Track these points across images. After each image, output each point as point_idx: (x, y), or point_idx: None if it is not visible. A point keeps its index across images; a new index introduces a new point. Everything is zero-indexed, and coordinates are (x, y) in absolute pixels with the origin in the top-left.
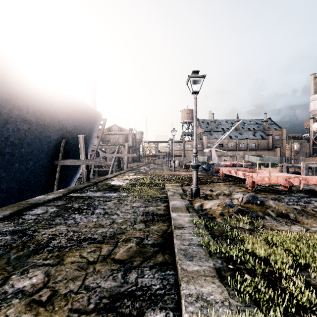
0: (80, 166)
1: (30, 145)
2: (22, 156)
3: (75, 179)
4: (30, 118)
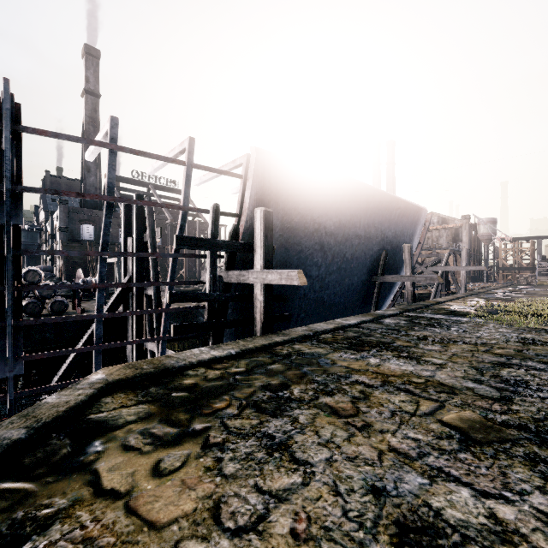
0: (396, 284)
1: (357, 260)
2: (350, 271)
3: (388, 301)
4: (361, 232)
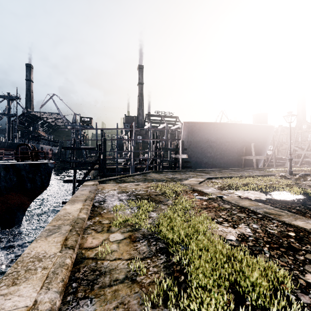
0: (260, 160)
1: (229, 150)
2: (227, 154)
3: None
4: (229, 140)
